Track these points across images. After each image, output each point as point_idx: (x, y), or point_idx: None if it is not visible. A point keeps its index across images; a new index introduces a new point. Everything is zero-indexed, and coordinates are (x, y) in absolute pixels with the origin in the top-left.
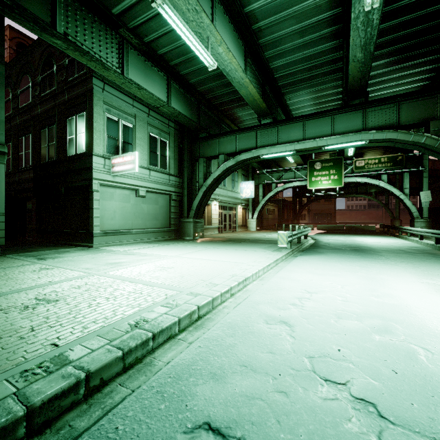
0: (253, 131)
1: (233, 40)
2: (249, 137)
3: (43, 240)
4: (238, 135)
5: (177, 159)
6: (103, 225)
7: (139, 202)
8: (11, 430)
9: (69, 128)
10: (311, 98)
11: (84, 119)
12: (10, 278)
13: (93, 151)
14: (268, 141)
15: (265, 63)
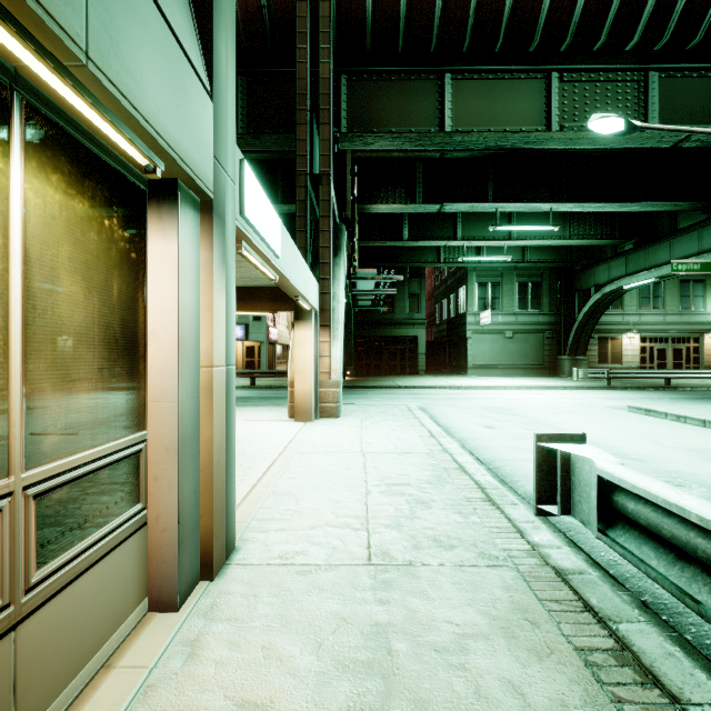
0: (623, 257)
1: (541, 218)
2: (619, 264)
3: (450, 371)
4: (610, 263)
5: (554, 296)
6: (475, 361)
7: (506, 343)
8: (403, 388)
9: (459, 296)
10: None
11: (465, 291)
12: (418, 379)
13: (467, 312)
14: (636, 268)
15: None
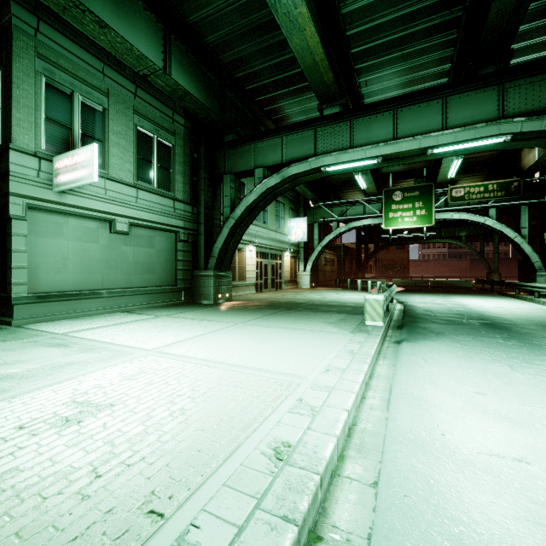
0: (310, 129)
1: None
2: (304, 139)
3: None
4: (286, 136)
5: (189, 177)
6: (38, 283)
7: (117, 242)
8: None
9: None
10: (400, 82)
11: None
12: None
13: (11, 142)
14: (334, 145)
15: (332, 2)
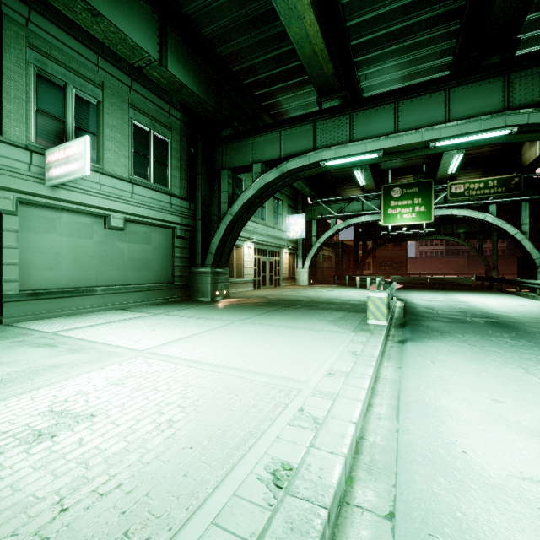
0: (308, 123)
1: None
2: (303, 133)
3: None
4: (285, 130)
5: (186, 172)
6: (30, 280)
7: (112, 238)
8: None
9: None
10: (400, 76)
11: None
12: None
13: (1, 135)
14: (334, 139)
15: None
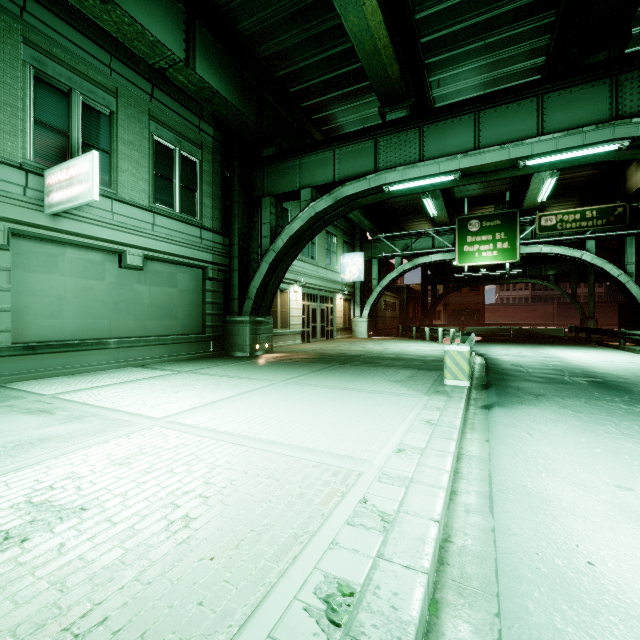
0: (369, 140)
1: None
2: (362, 151)
3: None
4: (339, 148)
5: (219, 200)
6: (26, 330)
7: (128, 280)
8: None
9: None
10: (481, 82)
11: None
12: None
13: None
14: (400, 159)
15: None
